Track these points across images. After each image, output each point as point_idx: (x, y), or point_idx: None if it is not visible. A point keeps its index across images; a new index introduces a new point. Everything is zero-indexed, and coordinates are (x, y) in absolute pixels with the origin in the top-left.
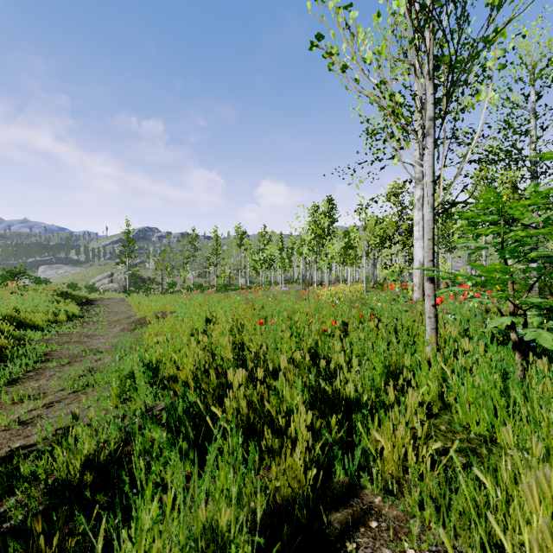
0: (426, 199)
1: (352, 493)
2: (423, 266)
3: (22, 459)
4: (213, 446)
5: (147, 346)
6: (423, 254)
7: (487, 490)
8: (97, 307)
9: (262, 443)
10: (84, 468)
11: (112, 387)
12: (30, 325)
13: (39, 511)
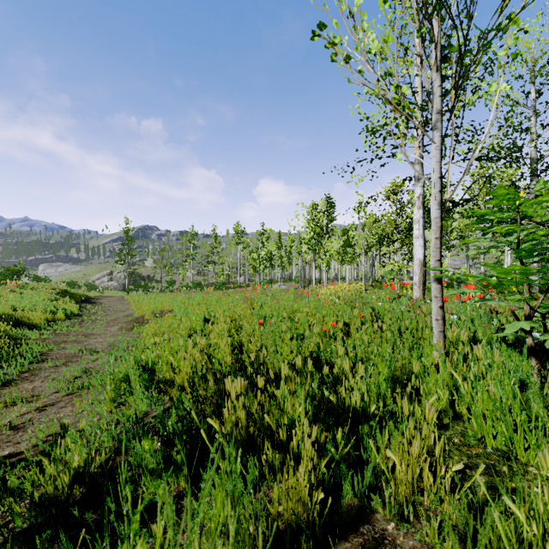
0: (433, 195)
1: (362, 518)
2: (423, 265)
3: (11, 468)
4: (208, 474)
5: (144, 345)
6: (423, 252)
7: (516, 520)
8: (96, 305)
9: (262, 458)
10: (72, 482)
11: (107, 391)
12: (28, 324)
13: (23, 530)
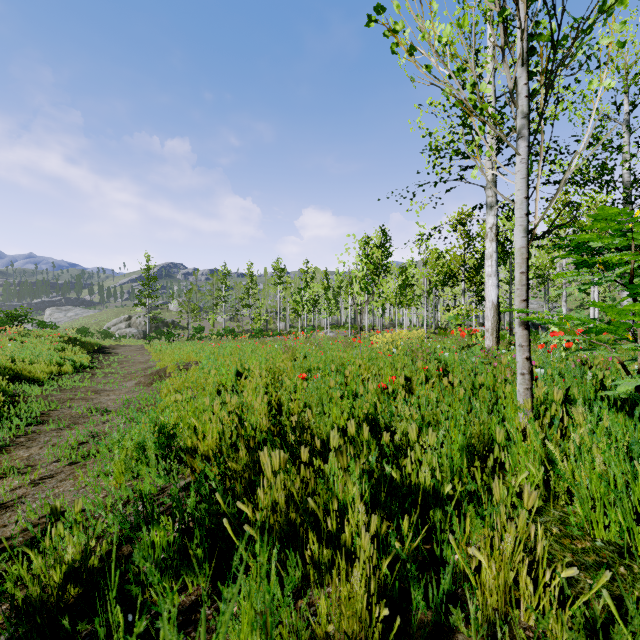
0: (518, 220)
1: None
2: (497, 308)
3: None
4: (229, 593)
5: (165, 404)
6: (497, 293)
7: None
8: (110, 356)
9: (305, 553)
10: (64, 581)
11: (115, 461)
12: (28, 378)
13: None
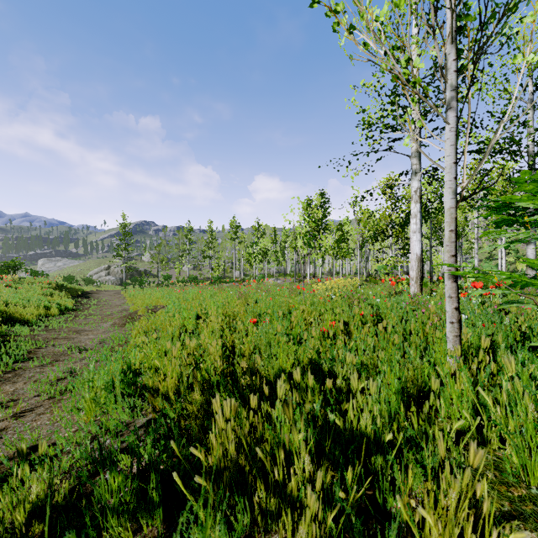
0: (447, 183)
1: None
2: (421, 260)
3: None
4: None
5: (135, 343)
6: (421, 247)
7: None
8: (92, 300)
9: (253, 499)
10: (29, 519)
11: (86, 398)
12: (20, 319)
13: None
